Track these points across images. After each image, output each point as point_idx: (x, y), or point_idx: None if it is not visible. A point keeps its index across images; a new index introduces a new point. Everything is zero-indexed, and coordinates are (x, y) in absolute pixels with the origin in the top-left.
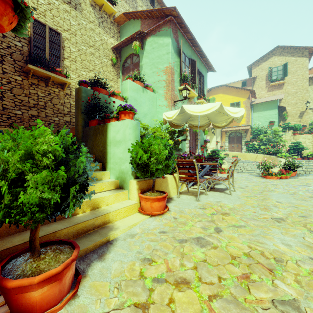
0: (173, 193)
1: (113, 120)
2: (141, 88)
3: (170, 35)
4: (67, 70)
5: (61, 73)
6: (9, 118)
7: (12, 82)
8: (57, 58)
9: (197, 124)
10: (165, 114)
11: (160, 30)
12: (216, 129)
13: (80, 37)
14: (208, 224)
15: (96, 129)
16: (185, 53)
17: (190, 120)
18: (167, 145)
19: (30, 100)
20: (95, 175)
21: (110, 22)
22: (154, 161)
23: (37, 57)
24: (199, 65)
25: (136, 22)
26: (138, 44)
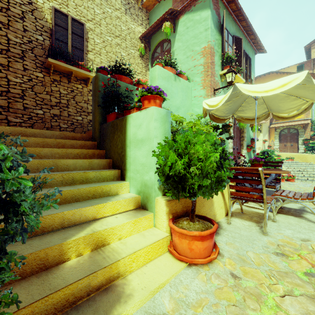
0: (220, 215)
1: (134, 111)
2: (173, 76)
3: (209, 7)
4: (91, 64)
5: (83, 67)
6: (30, 118)
7: (33, 79)
8: (80, 52)
9: (249, 116)
10: (206, 102)
11: (196, 3)
12: (263, 126)
13: (105, 27)
14: (314, 309)
15: (113, 126)
16: (227, 29)
17: (239, 110)
18: (217, 144)
19: (51, 98)
20: (108, 188)
21: (138, 8)
22: (196, 172)
23: (57, 50)
24: (244, 45)
25: (167, 2)
26: (169, 25)
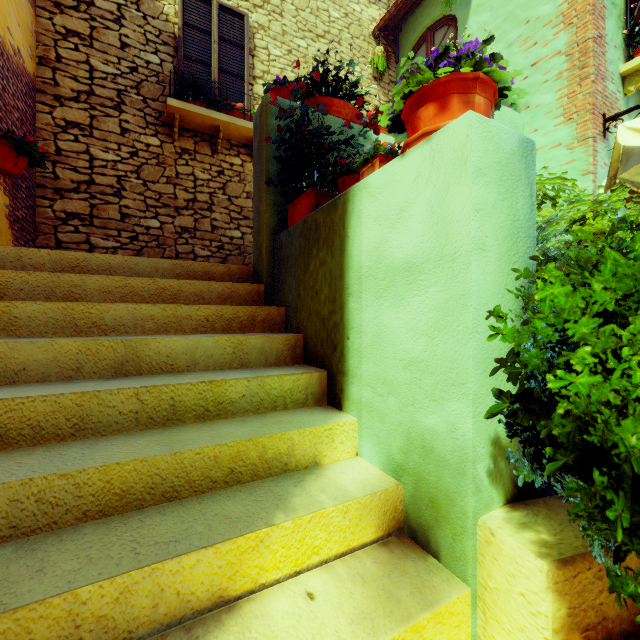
0: None
1: (372, 170)
2: None
3: None
4: None
5: (244, 112)
6: (134, 239)
7: (140, 152)
8: (238, 81)
9: None
10: (637, 125)
11: None
12: None
13: (294, 17)
14: None
15: (306, 232)
16: None
17: None
18: None
19: (177, 191)
20: (282, 443)
21: None
22: None
23: (186, 77)
24: None
25: None
26: None
